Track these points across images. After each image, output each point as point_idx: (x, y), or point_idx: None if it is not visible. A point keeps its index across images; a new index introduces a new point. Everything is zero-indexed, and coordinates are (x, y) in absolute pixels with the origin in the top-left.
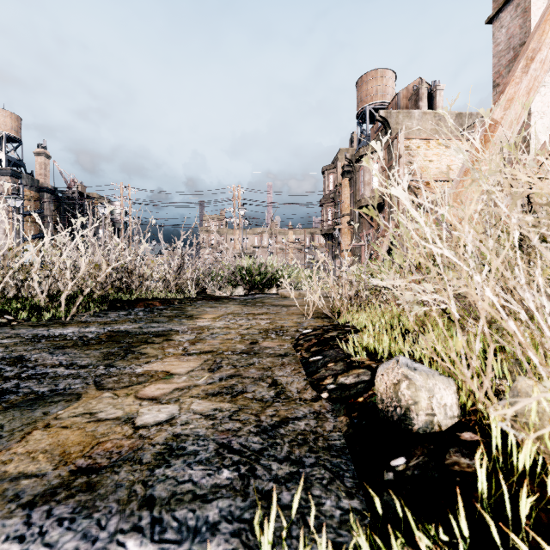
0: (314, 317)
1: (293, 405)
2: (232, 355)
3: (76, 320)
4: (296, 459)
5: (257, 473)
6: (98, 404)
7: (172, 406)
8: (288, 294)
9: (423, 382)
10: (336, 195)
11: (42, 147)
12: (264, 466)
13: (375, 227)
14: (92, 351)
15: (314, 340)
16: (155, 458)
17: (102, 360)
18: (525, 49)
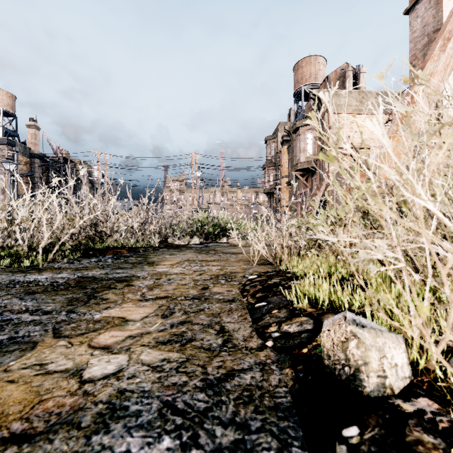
0: (259, 264)
1: (239, 354)
2: (185, 300)
3: (52, 266)
4: (242, 422)
5: (200, 441)
6: (51, 354)
7: (122, 356)
8: (236, 243)
9: (372, 341)
10: (276, 160)
11: (33, 120)
12: (207, 431)
13: (309, 187)
14: (58, 297)
15: (259, 286)
16: (95, 421)
17: (66, 306)
18: (442, 31)
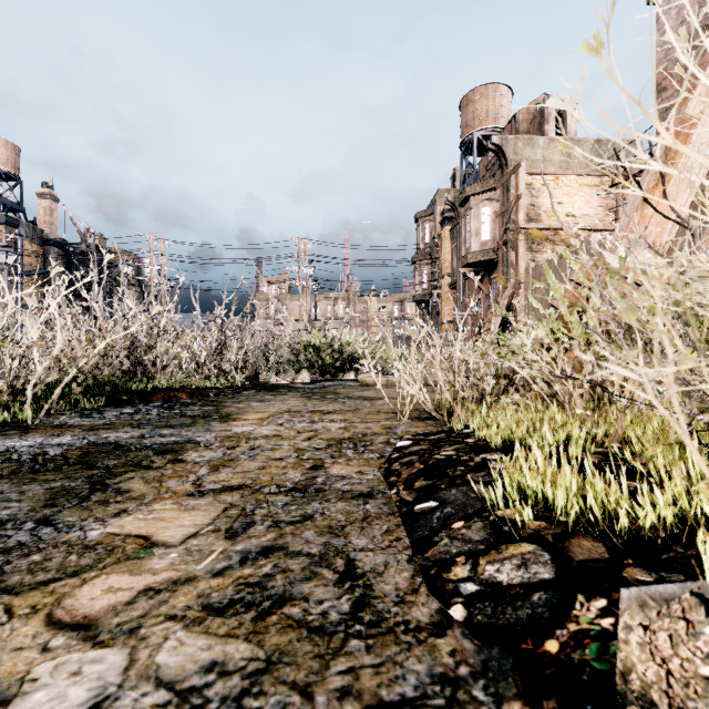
0: (412, 417)
1: (391, 648)
2: (276, 495)
3: (51, 422)
4: None
5: None
6: None
7: (113, 655)
8: (371, 381)
9: None
10: (433, 250)
11: (47, 186)
12: None
13: (485, 291)
14: (34, 487)
15: (418, 465)
16: None
17: (40, 507)
18: None
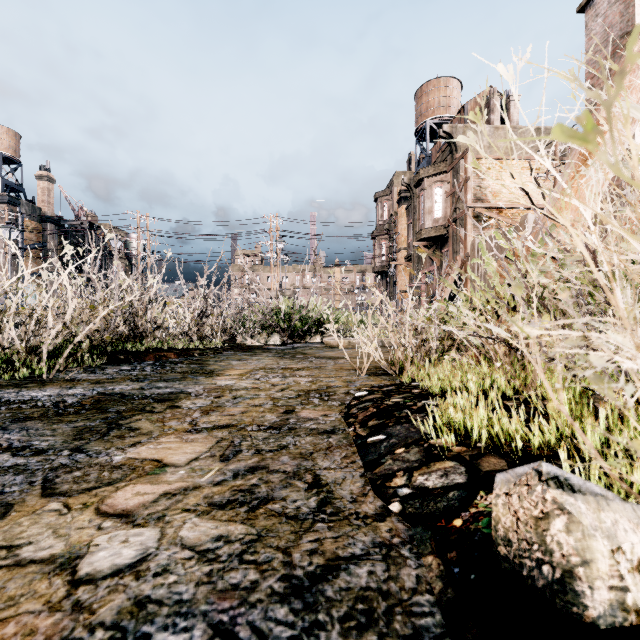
0: (369, 373)
1: (346, 528)
2: (257, 431)
3: (62, 377)
4: None
5: None
6: (31, 526)
7: (149, 532)
8: (335, 343)
9: (594, 519)
10: (391, 226)
11: (45, 169)
12: None
13: (437, 263)
14: (62, 426)
15: (371, 409)
16: None
17: (71, 440)
18: None
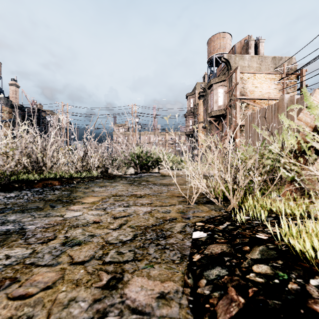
0: (196, 201)
1: None
2: None
3: None
4: None
5: None
6: None
7: None
8: (167, 173)
9: None
10: (195, 110)
11: (14, 80)
12: None
13: (220, 129)
14: None
15: (234, 293)
16: None
17: None
18: None
